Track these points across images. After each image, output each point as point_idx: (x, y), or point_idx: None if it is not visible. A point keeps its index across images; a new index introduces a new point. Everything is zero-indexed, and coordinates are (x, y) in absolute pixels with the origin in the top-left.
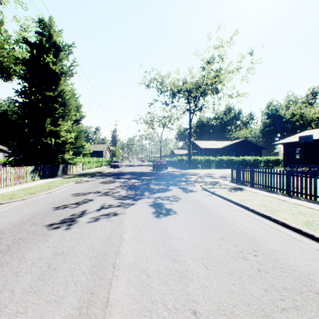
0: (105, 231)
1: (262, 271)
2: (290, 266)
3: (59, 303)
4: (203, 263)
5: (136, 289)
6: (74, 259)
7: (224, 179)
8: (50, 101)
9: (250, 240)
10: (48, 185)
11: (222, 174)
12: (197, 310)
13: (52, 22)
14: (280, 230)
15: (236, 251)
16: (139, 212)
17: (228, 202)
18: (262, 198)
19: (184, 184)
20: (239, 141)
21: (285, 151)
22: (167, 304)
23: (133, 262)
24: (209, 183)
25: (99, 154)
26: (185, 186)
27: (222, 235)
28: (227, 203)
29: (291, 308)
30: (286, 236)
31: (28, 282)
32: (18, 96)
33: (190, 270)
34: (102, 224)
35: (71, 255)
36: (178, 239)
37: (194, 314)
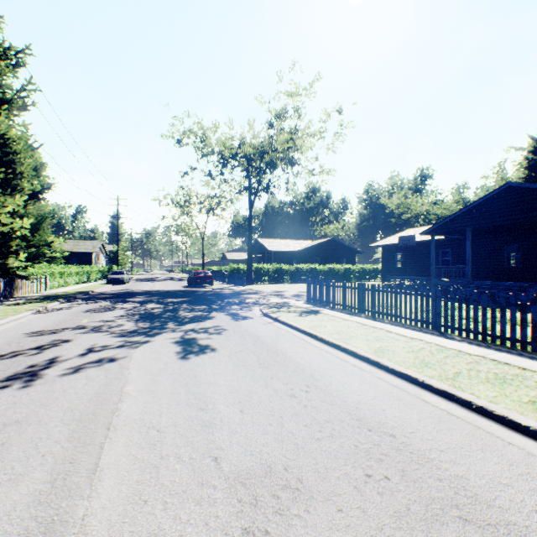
0: (94, 385)
1: (309, 407)
2: (341, 398)
3: (17, 482)
4: (238, 408)
5: (140, 448)
6: (39, 428)
7: (298, 299)
8: None
9: (306, 376)
10: None
11: (297, 291)
12: (219, 456)
13: None
14: (347, 361)
15: (285, 390)
16: (155, 353)
17: (293, 331)
18: (339, 322)
19: (236, 308)
20: (324, 241)
21: (383, 257)
22: (182, 456)
23: (139, 419)
24: (274, 305)
25: (85, 259)
26: (236, 311)
27: (273, 372)
28: (292, 332)
29: (326, 437)
30: (351, 366)
31: None
32: None
33: (220, 418)
34: (90, 375)
35: (32, 423)
36: (211, 384)
37: (214, 460)
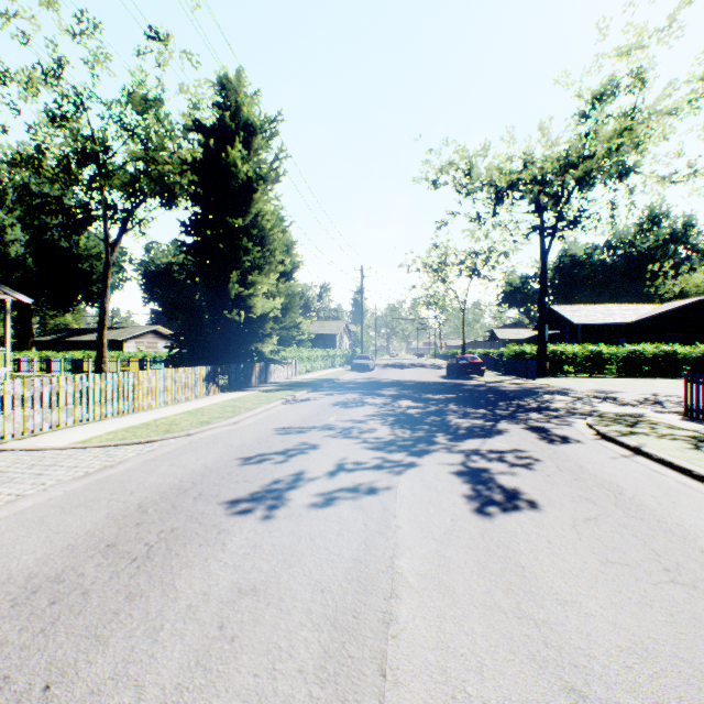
0: (350, 539)
1: None
2: None
3: None
4: None
5: None
6: (278, 618)
7: (658, 409)
8: (238, 238)
9: None
10: (233, 406)
11: (643, 393)
12: None
13: (240, 80)
14: None
15: None
16: (429, 490)
17: (700, 486)
18: None
19: (538, 419)
20: (692, 301)
21: None
22: None
23: (435, 665)
24: (612, 418)
25: (329, 342)
26: (541, 424)
27: None
28: (697, 487)
29: None
30: None
31: (173, 670)
32: (185, 233)
33: None
34: (343, 516)
35: (270, 601)
36: (565, 603)
37: None
